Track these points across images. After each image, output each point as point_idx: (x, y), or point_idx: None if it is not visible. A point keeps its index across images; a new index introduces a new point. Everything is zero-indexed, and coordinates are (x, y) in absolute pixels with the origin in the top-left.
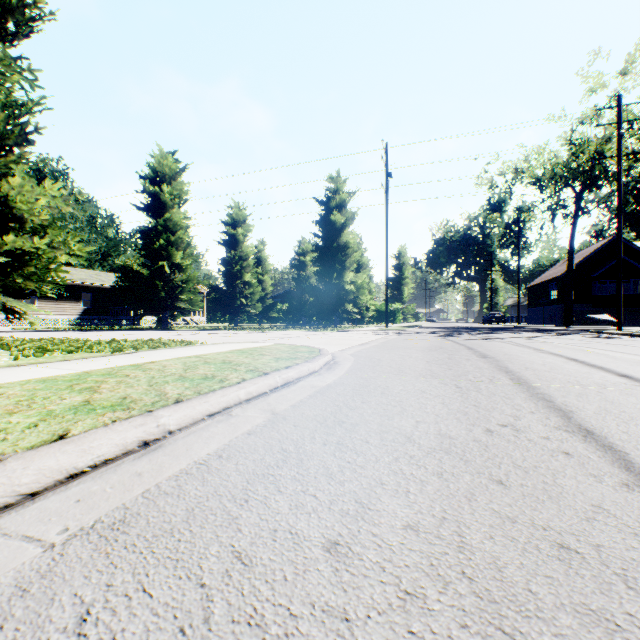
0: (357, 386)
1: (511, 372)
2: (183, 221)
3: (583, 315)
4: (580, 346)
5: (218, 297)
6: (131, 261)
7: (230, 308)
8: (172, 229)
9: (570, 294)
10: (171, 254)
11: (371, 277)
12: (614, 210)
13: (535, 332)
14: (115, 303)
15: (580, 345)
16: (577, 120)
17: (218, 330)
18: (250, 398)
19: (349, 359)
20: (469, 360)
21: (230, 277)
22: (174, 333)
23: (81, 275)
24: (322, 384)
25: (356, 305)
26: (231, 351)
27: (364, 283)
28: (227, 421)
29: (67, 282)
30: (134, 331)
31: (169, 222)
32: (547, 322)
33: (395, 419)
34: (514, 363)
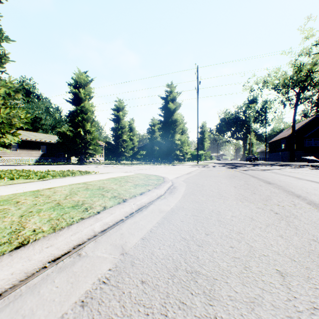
0: (195, 211)
1: (301, 196)
2: (91, 108)
3: (299, 157)
4: (317, 175)
5: (109, 147)
6: (65, 129)
7: (116, 153)
8: (85, 112)
9: (293, 146)
10: (84, 125)
11: (188, 137)
12: (314, 102)
13: (279, 166)
14: (58, 151)
15: (316, 174)
16: (298, 53)
17: (109, 165)
18: (106, 228)
19: (183, 184)
20: (261, 185)
21: (116, 137)
22: (84, 166)
23: (40, 136)
24: (167, 208)
25: (181, 151)
26: (108, 179)
27: (185, 140)
28: (70, 269)
29: (33, 140)
30: (64, 165)
31: (83, 108)
32: (280, 160)
33: (252, 268)
34: (294, 188)
